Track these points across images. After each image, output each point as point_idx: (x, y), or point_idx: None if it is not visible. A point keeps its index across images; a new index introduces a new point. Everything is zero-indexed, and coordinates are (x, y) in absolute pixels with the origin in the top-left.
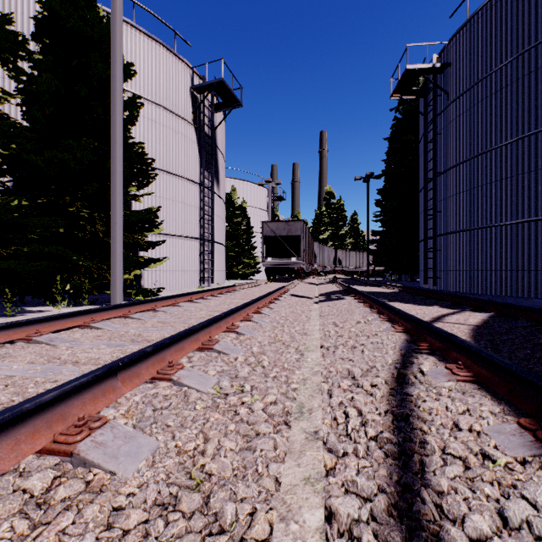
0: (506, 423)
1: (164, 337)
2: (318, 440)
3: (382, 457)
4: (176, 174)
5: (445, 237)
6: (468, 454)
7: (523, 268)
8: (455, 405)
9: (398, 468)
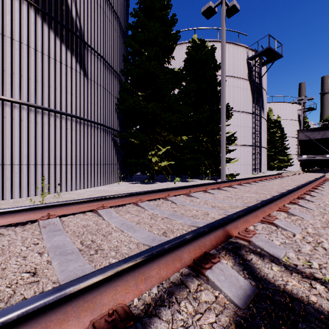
0: None
1: (270, 193)
2: None
3: None
4: (239, 111)
5: None
6: None
7: None
8: None
9: None
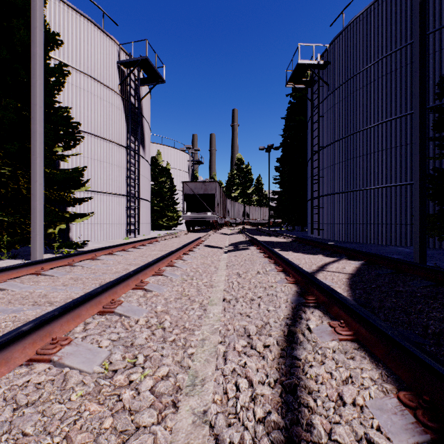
0: (386, 397)
1: (70, 297)
2: (205, 425)
3: None
4: (104, 138)
5: (327, 197)
6: (354, 443)
7: (382, 223)
8: (339, 371)
9: None
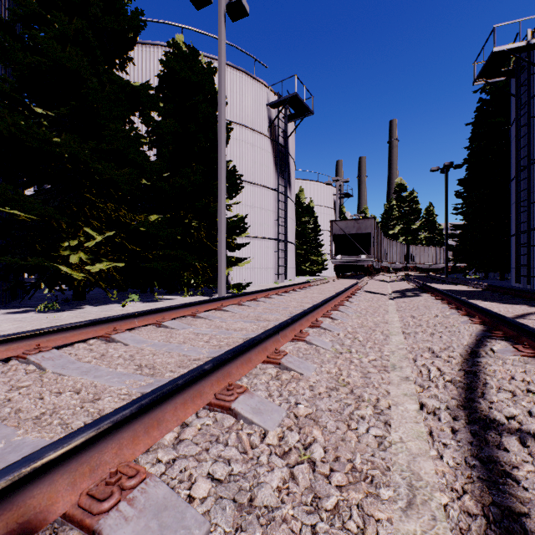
0: None
1: (278, 318)
2: (409, 381)
3: (454, 387)
4: (255, 183)
5: None
6: (515, 388)
7: None
8: (514, 368)
9: (465, 391)
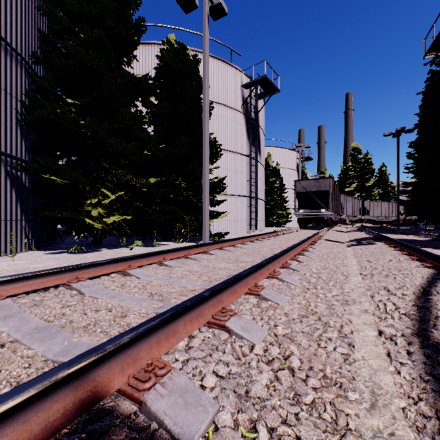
0: None
1: (253, 261)
2: (367, 313)
3: (409, 319)
4: (231, 151)
5: None
6: None
7: None
8: None
9: (418, 322)
